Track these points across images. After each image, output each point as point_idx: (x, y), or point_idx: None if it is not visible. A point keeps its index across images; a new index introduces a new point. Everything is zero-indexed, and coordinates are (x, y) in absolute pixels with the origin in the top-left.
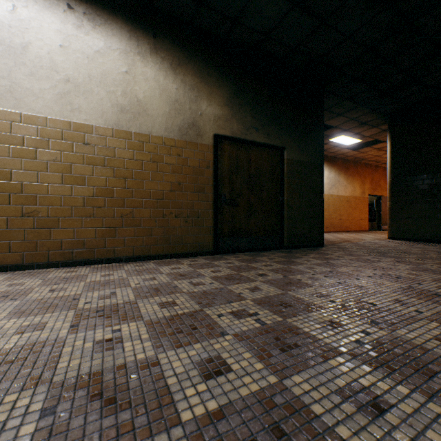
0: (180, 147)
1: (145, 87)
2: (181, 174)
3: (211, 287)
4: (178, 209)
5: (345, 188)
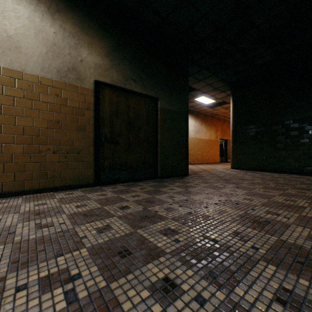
0: (58, 88)
1: (17, 24)
2: (60, 113)
3: (57, 230)
4: (57, 146)
5: (205, 134)
